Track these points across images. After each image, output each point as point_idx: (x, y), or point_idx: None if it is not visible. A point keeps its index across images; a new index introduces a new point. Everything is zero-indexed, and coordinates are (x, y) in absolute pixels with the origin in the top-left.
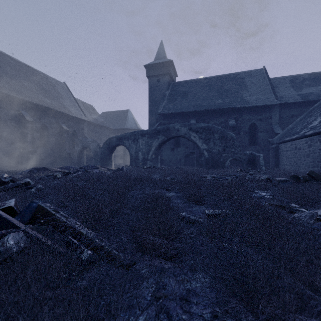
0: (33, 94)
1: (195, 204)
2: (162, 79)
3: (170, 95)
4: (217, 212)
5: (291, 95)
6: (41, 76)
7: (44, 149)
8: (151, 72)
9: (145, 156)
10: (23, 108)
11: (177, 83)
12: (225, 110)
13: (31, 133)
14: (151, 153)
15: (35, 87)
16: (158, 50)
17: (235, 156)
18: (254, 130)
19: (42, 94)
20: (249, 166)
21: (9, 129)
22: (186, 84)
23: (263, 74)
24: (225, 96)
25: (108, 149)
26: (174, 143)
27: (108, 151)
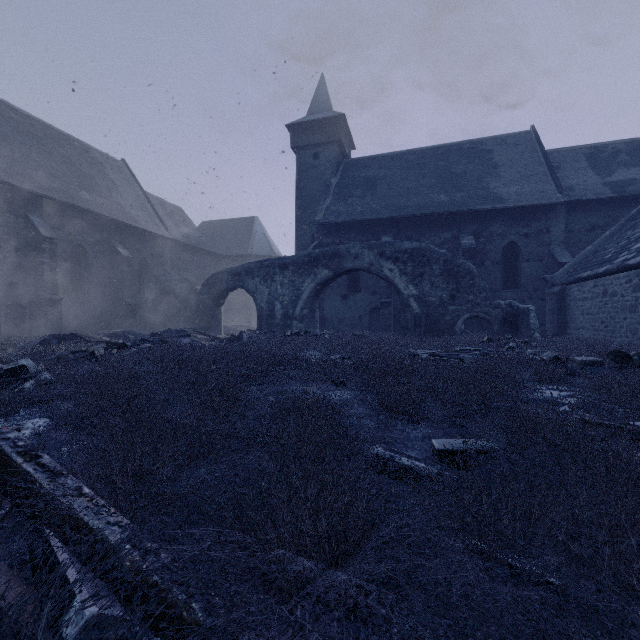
0: (58, 181)
1: (404, 421)
2: (324, 154)
3: (339, 185)
4: (464, 445)
5: (589, 184)
6: (76, 147)
7: (81, 296)
8: (300, 140)
9: (288, 310)
10: (36, 210)
11: (355, 160)
12: (453, 215)
13: (51, 262)
14: (301, 304)
15: (62, 168)
16: (316, 95)
17: (477, 310)
18: (514, 256)
19: (76, 183)
20: (505, 332)
21: (6, 253)
22: (372, 163)
23: (530, 143)
24: (453, 187)
25: (212, 297)
26: (349, 284)
27: (211, 300)
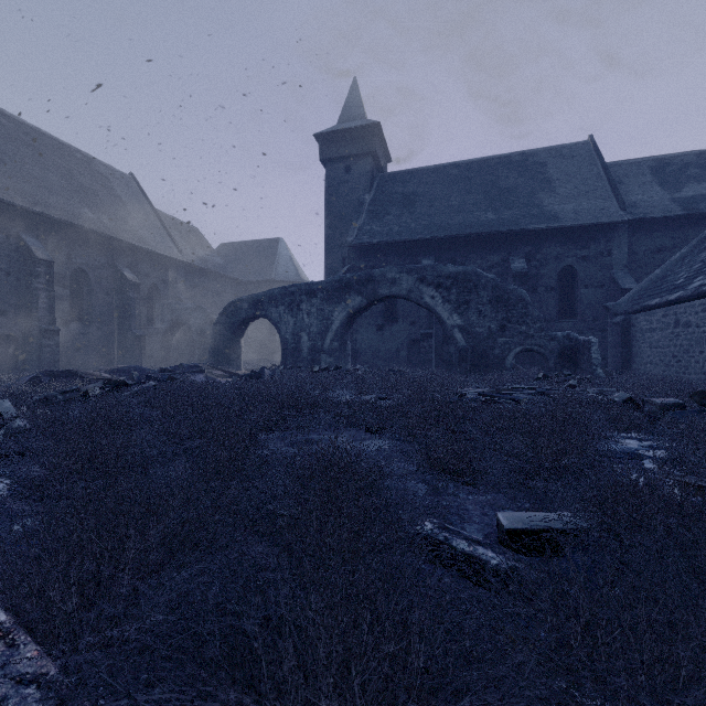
0: (55, 197)
1: (457, 483)
2: (357, 167)
3: (374, 202)
4: (540, 522)
5: (656, 200)
6: (77, 159)
7: (82, 326)
8: (330, 151)
9: (316, 342)
10: (30, 229)
11: (391, 175)
12: (502, 235)
13: (47, 288)
14: (331, 335)
15: (61, 182)
16: (347, 101)
17: (530, 342)
18: (570, 282)
19: (76, 199)
20: (563, 367)
21: None
22: (411, 178)
23: (589, 155)
24: (502, 204)
25: (231, 327)
26: (385, 314)
27: (230, 331)
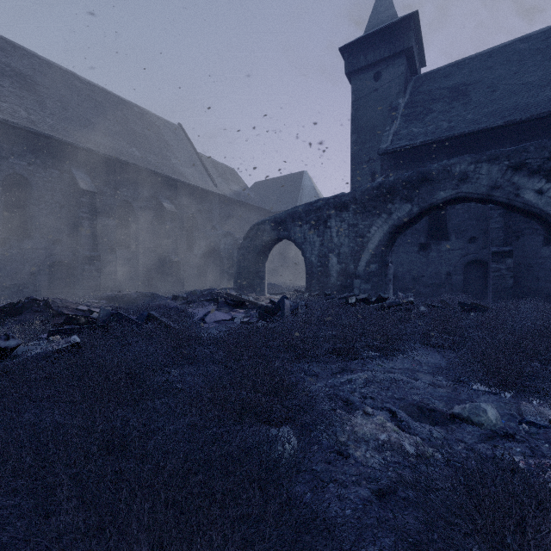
0: (107, 138)
1: None
2: (388, 71)
3: (410, 104)
4: None
5: None
6: (134, 112)
7: (127, 253)
8: (357, 61)
9: (347, 265)
10: (81, 165)
11: (429, 73)
12: None
13: (90, 217)
14: (367, 256)
15: (115, 128)
16: (375, 7)
17: None
18: None
19: (127, 141)
20: None
21: (50, 210)
22: (457, 69)
23: None
24: None
25: (254, 251)
26: (429, 230)
27: (253, 254)
